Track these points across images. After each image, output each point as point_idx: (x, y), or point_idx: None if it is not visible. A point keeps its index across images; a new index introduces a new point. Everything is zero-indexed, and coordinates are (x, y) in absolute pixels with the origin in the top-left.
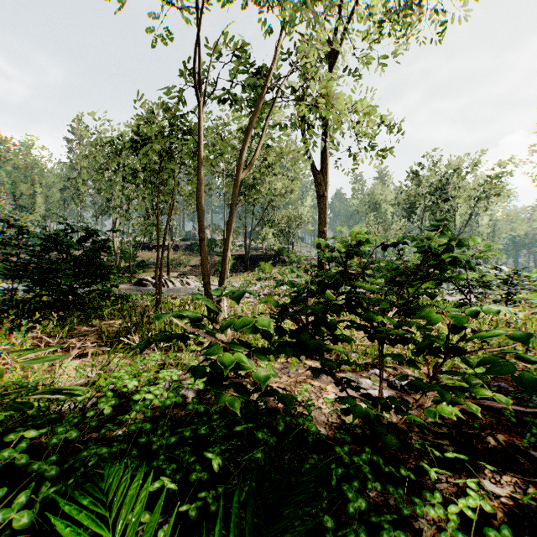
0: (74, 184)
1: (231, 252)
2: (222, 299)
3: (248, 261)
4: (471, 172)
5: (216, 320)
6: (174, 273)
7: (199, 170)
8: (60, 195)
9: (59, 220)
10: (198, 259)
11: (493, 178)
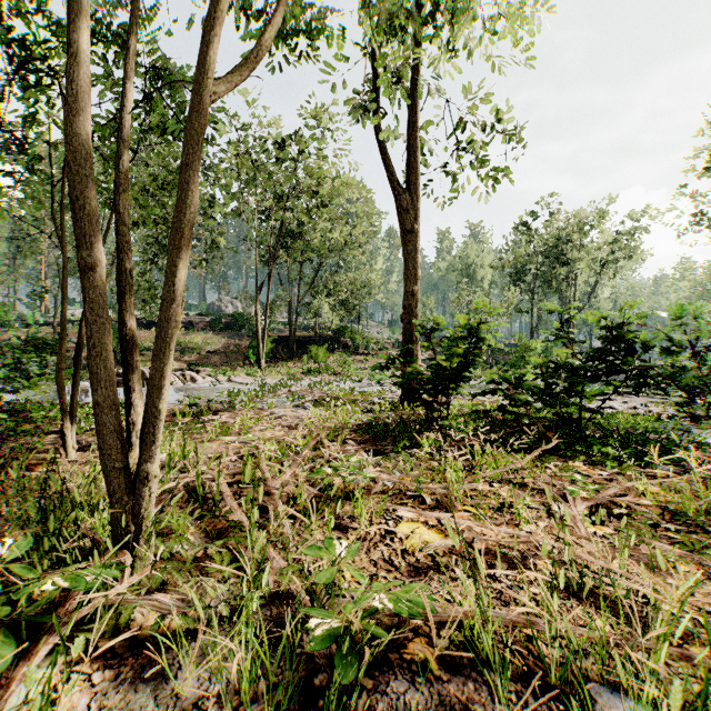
0: (21, 224)
1: (270, 333)
2: (156, 450)
3: (294, 345)
4: (597, 226)
5: (135, 516)
6: (183, 362)
7: (76, 50)
8: (9, 244)
9: (7, 282)
10: (220, 342)
11: (625, 235)
